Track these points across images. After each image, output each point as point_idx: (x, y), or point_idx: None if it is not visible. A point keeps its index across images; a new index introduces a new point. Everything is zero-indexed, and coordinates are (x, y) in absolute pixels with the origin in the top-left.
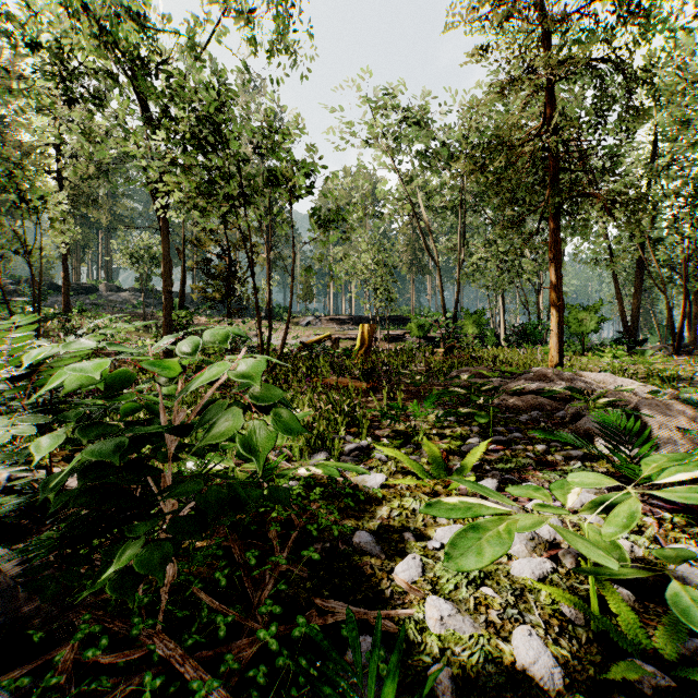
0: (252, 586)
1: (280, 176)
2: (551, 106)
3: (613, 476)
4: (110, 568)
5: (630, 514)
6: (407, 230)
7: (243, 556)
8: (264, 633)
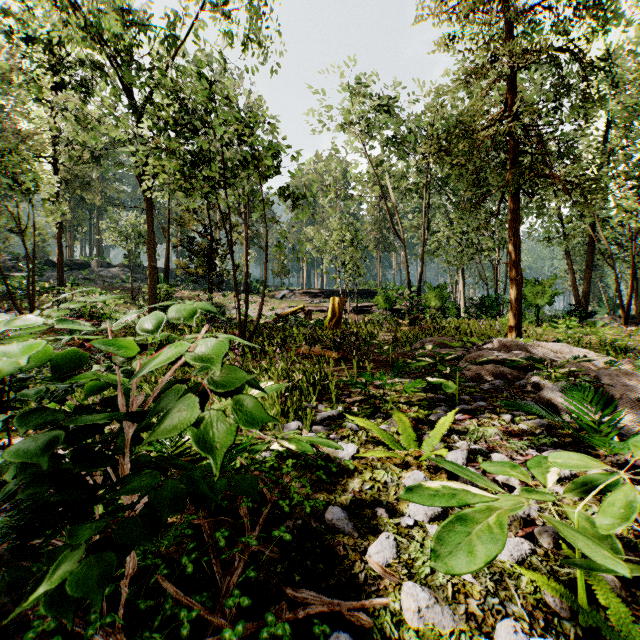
0: (221, 569)
1: (257, 159)
2: (510, 93)
3: (579, 446)
4: (41, 587)
5: (625, 503)
6: (374, 211)
7: (213, 535)
8: (230, 632)
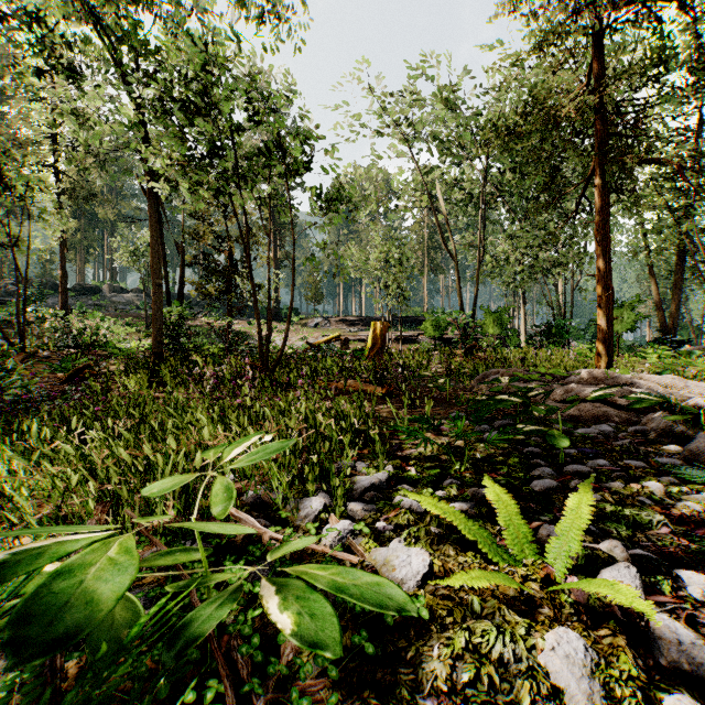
0: None
1: (280, 148)
2: (598, 59)
3: None
4: None
5: None
6: (419, 228)
7: None
8: None
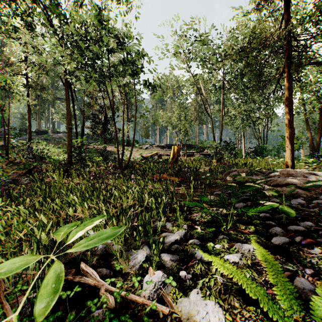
0: None
1: (128, 60)
2: (287, 13)
3: None
4: None
5: None
6: (194, 103)
7: None
8: None
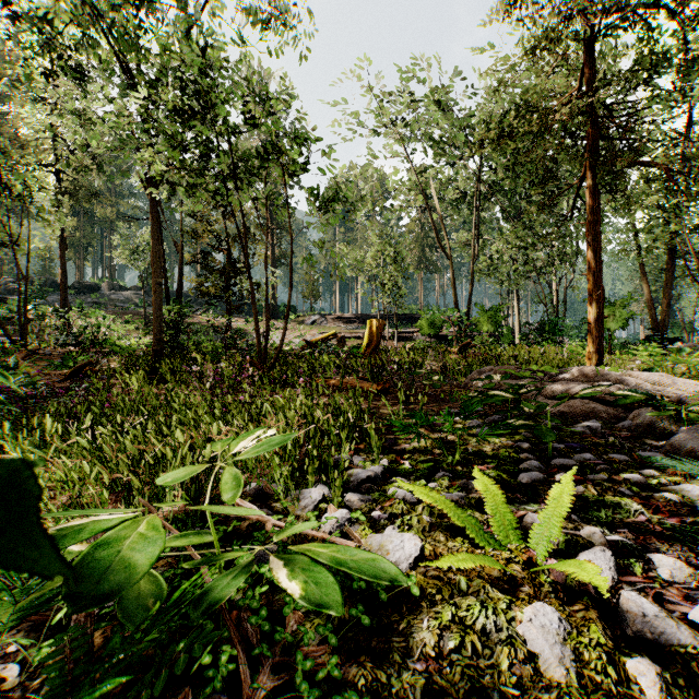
0: None
1: (278, 150)
2: (589, 64)
3: None
4: None
5: None
6: (415, 227)
7: None
8: None
